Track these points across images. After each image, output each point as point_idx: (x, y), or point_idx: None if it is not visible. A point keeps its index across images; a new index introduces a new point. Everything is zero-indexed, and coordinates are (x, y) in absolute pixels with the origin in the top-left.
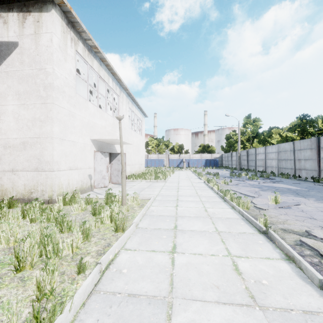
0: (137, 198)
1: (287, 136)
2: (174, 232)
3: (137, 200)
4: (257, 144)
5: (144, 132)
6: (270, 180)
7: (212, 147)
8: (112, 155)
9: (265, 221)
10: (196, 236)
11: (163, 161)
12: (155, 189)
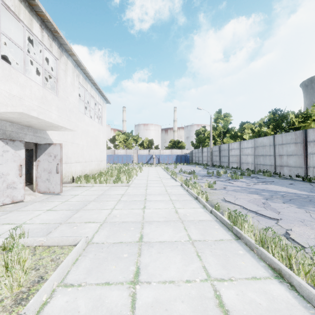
0: (14, 268)
1: (260, 131)
2: None
3: (23, 264)
4: (227, 140)
5: (105, 121)
6: (257, 180)
7: (182, 143)
8: (39, 147)
9: None
10: None
11: (131, 157)
12: (107, 202)
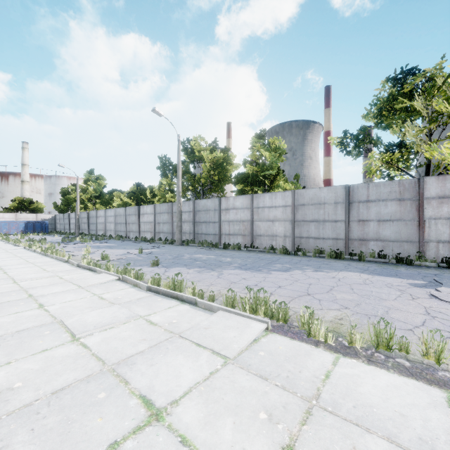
0: None
1: (127, 201)
2: (2, 270)
3: None
4: (101, 205)
5: None
6: (101, 242)
7: (38, 204)
8: None
9: (69, 257)
10: (20, 268)
11: None
12: None
